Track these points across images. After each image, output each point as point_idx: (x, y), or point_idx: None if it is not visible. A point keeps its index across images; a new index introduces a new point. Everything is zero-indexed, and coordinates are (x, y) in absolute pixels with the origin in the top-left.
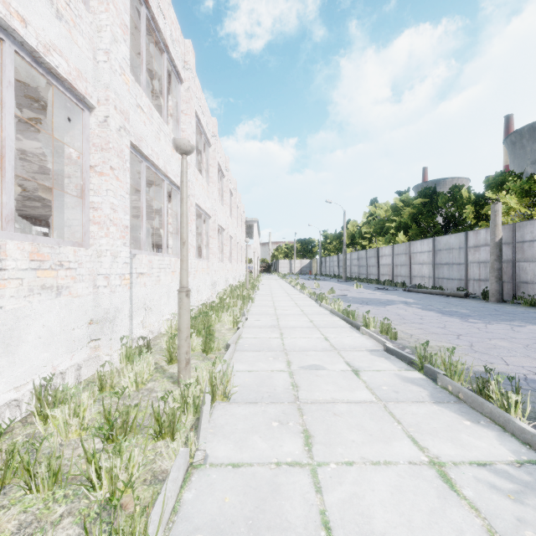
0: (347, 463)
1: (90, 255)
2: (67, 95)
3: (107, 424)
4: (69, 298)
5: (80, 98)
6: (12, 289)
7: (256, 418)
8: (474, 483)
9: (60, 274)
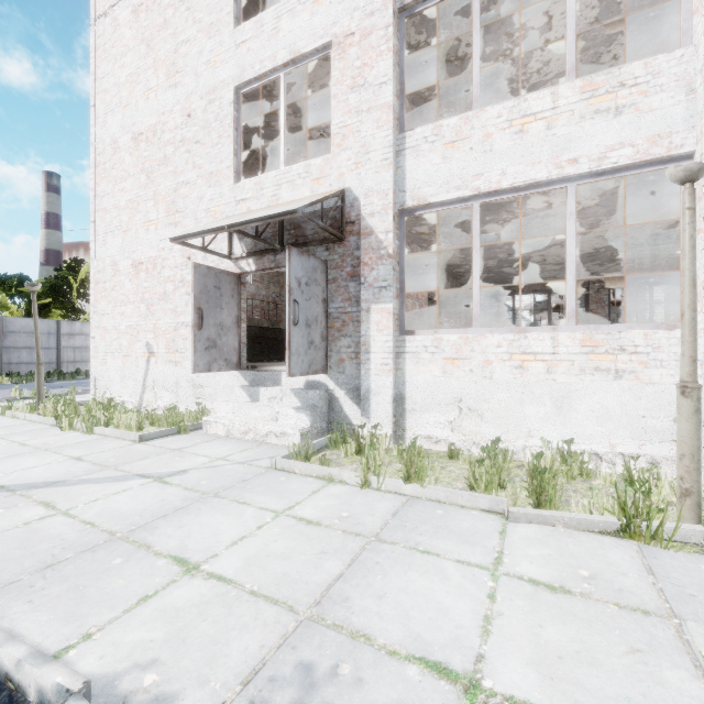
0: (492, 595)
1: (678, 336)
2: (646, 171)
3: (483, 448)
4: (635, 383)
5: (668, 158)
6: (564, 368)
7: (597, 562)
8: (421, 696)
9: (621, 358)
